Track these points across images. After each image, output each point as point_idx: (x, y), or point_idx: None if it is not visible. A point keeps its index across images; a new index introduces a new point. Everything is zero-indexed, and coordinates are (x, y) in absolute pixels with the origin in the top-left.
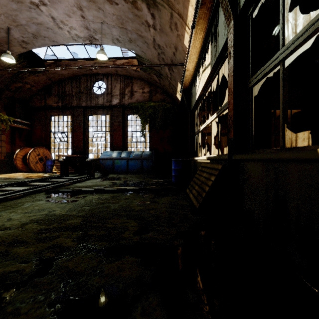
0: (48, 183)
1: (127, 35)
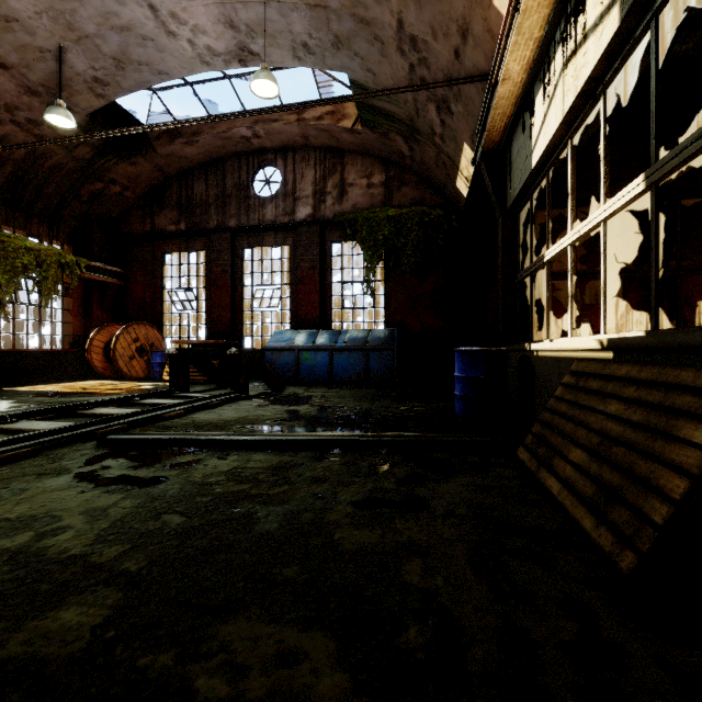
0: (128, 411)
1: (330, 26)
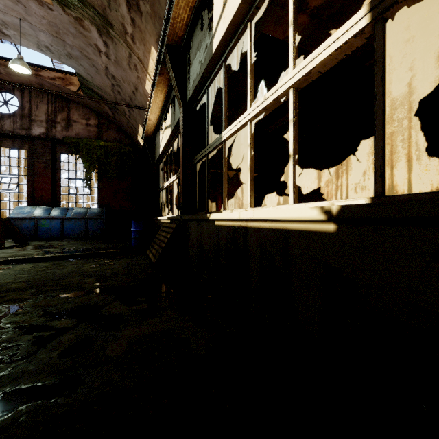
0: None
1: (65, 48)
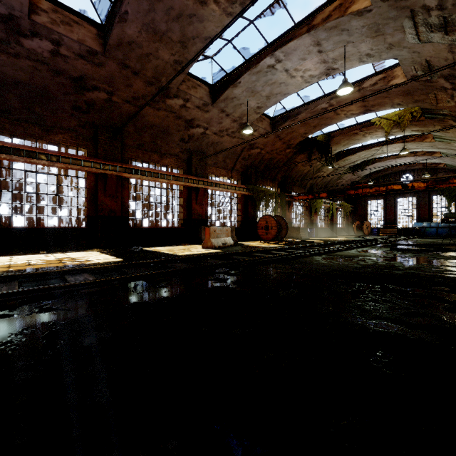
0: None
1: (443, 160)
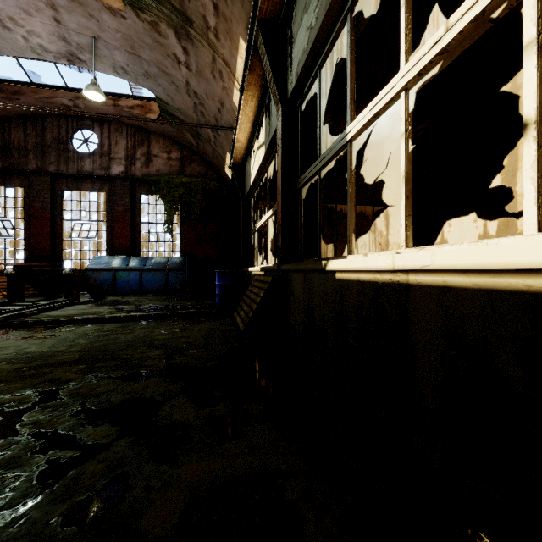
0: None
1: (142, 65)
